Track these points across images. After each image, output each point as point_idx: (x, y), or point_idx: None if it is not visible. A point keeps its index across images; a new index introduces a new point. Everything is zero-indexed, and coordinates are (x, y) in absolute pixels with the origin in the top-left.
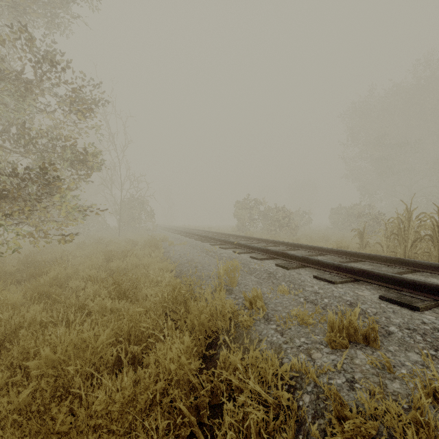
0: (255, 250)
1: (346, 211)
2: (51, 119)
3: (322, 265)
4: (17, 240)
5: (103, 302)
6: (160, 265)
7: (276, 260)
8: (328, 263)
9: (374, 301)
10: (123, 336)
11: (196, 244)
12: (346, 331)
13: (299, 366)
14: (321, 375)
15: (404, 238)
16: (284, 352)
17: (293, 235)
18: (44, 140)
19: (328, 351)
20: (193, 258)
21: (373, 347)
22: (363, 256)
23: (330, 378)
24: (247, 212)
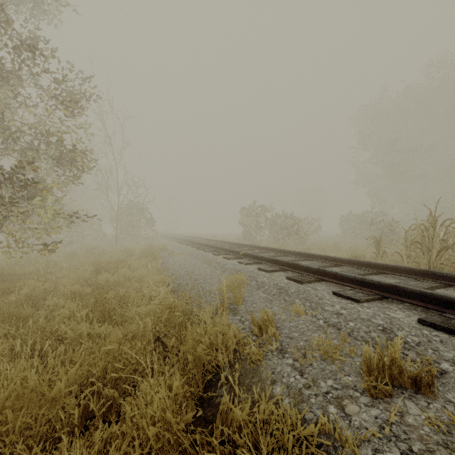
0: (263, 261)
1: (356, 218)
2: (30, 112)
3: (341, 279)
4: (3, 249)
5: (78, 326)
6: (156, 277)
7: (286, 273)
8: (349, 276)
9: (414, 326)
10: (97, 374)
11: (198, 254)
12: (387, 372)
13: (330, 428)
14: (363, 444)
15: (428, 247)
16: (306, 402)
17: (302, 244)
18: (36, 142)
19: (367, 402)
20: (193, 269)
21: (426, 395)
22: (386, 267)
23: (378, 451)
24: (253, 219)
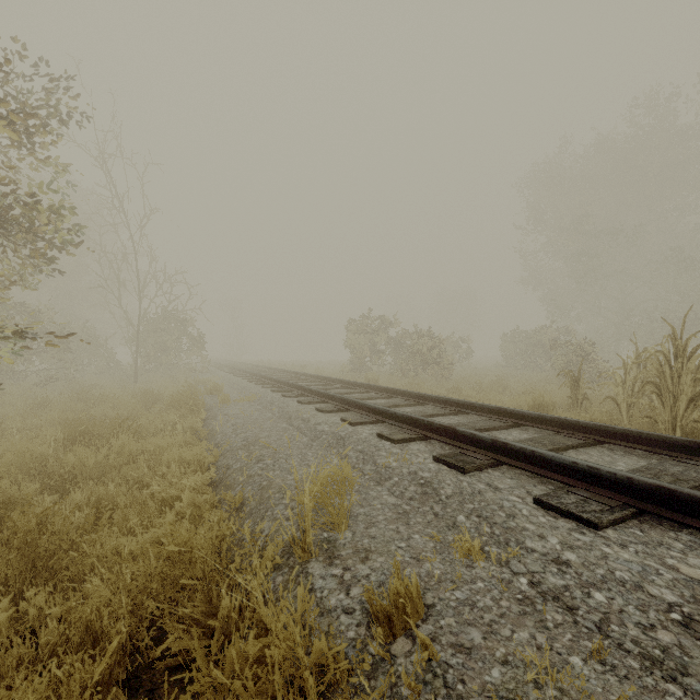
0: (386, 418)
1: (526, 338)
2: None
3: (542, 465)
4: None
5: None
6: (184, 454)
7: (431, 444)
8: (560, 461)
9: None
10: None
11: (272, 401)
12: None
13: None
14: None
15: (672, 391)
16: None
17: (446, 379)
18: None
19: None
20: (258, 434)
21: None
22: (611, 432)
23: None
24: (367, 339)
